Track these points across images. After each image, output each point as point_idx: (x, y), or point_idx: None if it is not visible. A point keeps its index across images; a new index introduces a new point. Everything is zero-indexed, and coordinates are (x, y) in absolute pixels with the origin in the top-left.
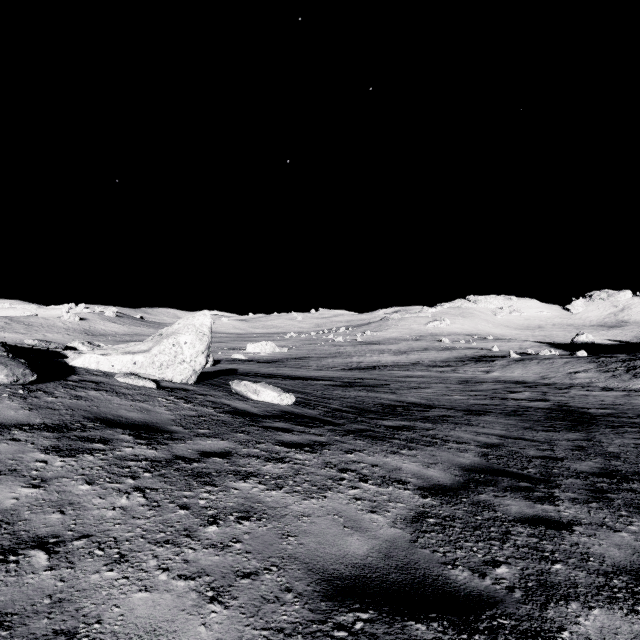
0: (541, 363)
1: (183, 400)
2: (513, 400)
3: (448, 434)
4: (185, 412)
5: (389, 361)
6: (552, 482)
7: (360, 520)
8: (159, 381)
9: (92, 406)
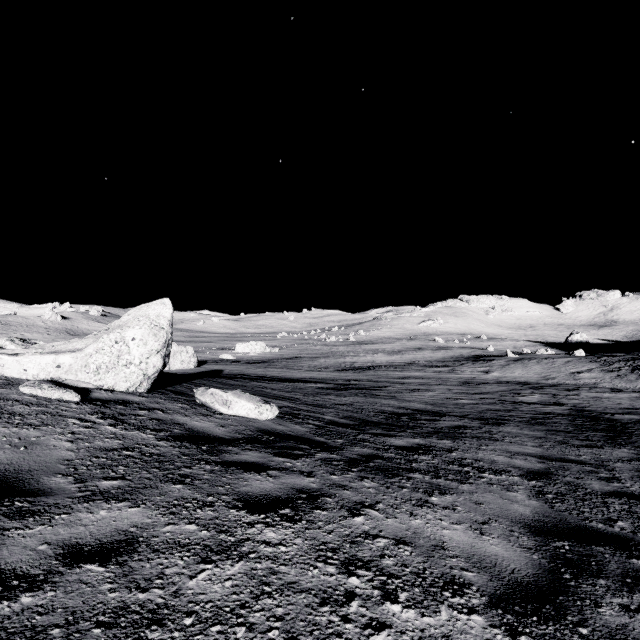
0: (541, 363)
1: (111, 420)
2: (525, 404)
3: (477, 457)
4: (101, 442)
5: (384, 361)
6: None
7: None
8: (92, 390)
9: None
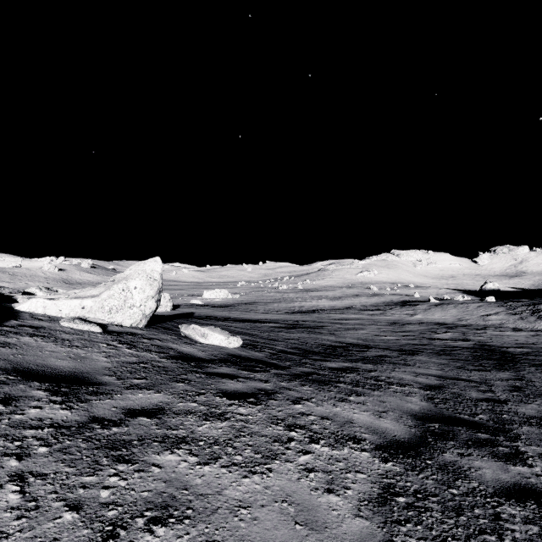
0: (457, 307)
1: (127, 345)
2: (439, 340)
3: (390, 375)
4: (125, 358)
5: (326, 305)
6: (509, 432)
7: (315, 508)
8: (107, 325)
9: (17, 354)
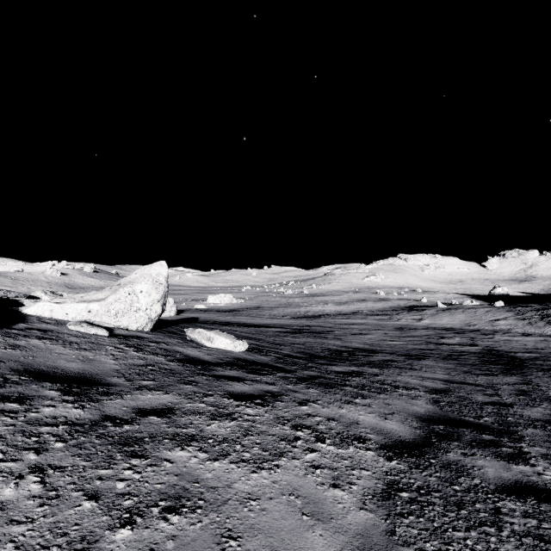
0: (465, 312)
1: (134, 348)
2: (446, 345)
3: (396, 379)
4: (132, 361)
5: (332, 310)
6: (514, 433)
7: (321, 501)
8: (113, 329)
9: (27, 356)
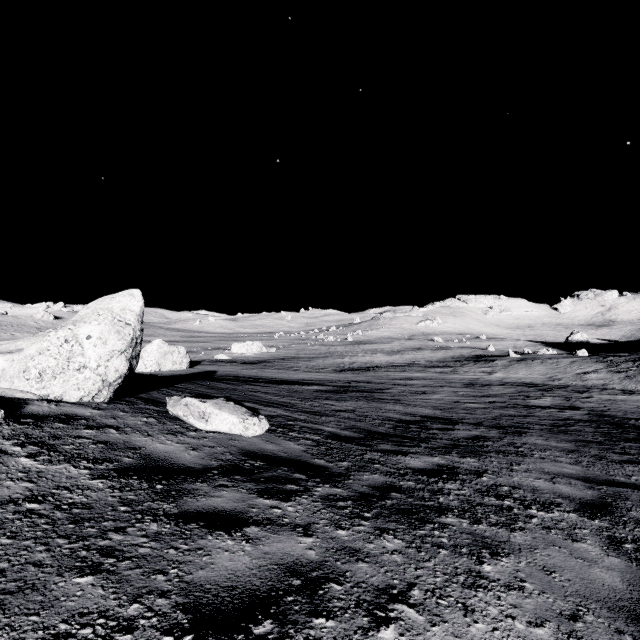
0: (545, 363)
1: (34, 447)
2: (539, 408)
3: (513, 482)
4: None
5: (383, 361)
6: None
7: None
8: (29, 402)
9: None
